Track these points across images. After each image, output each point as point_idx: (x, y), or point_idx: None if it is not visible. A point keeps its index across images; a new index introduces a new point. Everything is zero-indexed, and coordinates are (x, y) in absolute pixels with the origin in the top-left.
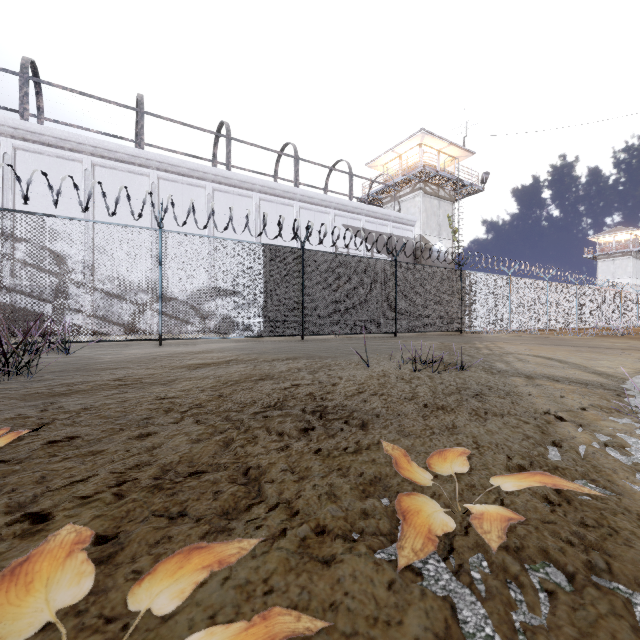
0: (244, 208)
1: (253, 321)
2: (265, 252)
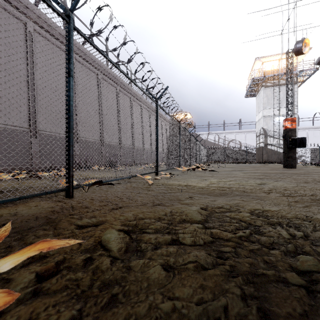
0: (303, 134)
1: (308, 160)
2: (310, 149)
